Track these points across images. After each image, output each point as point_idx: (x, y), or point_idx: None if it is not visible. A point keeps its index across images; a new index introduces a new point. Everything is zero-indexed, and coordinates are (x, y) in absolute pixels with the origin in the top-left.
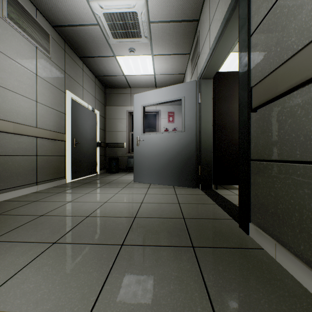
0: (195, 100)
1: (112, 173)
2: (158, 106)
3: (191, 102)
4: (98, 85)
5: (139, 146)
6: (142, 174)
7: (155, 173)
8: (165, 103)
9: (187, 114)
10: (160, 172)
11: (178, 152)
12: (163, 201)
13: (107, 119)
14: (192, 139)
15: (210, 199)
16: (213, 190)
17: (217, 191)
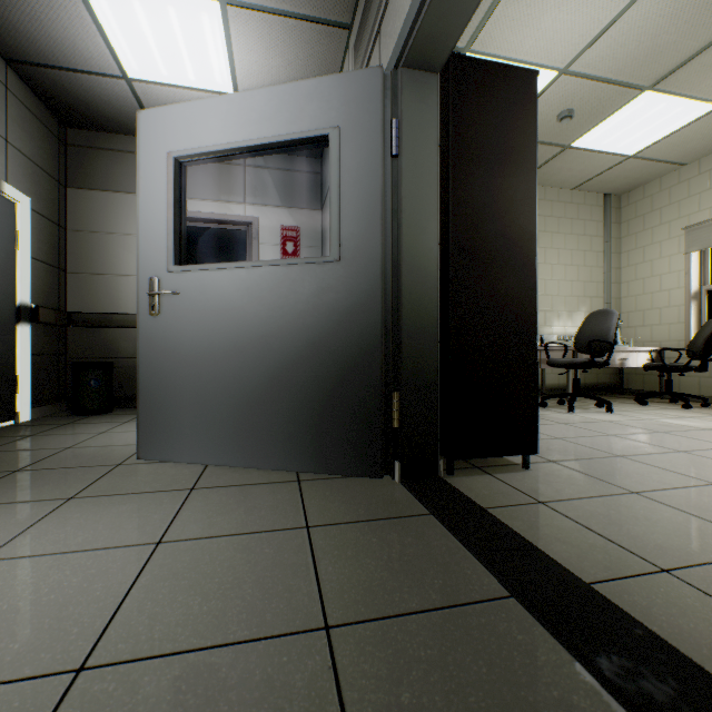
0: (380, 143)
1: (85, 414)
2: (252, 206)
3: (367, 148)
4: (26, 100)
5: (161, 317)
6: (173, 429)
7: (226, 424)
8: (267, 151)
9: (352, 194)
10: (243, 418)
11: (314, 340)
12: (237, 611)
13: (72, 230)
14: (370, 292)
15: (465, 553)
16: (451, 488)
17: (460, 488)
